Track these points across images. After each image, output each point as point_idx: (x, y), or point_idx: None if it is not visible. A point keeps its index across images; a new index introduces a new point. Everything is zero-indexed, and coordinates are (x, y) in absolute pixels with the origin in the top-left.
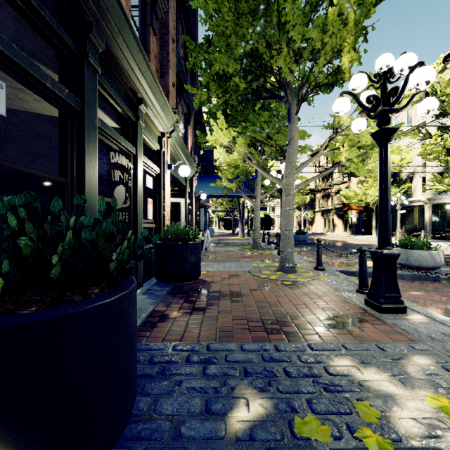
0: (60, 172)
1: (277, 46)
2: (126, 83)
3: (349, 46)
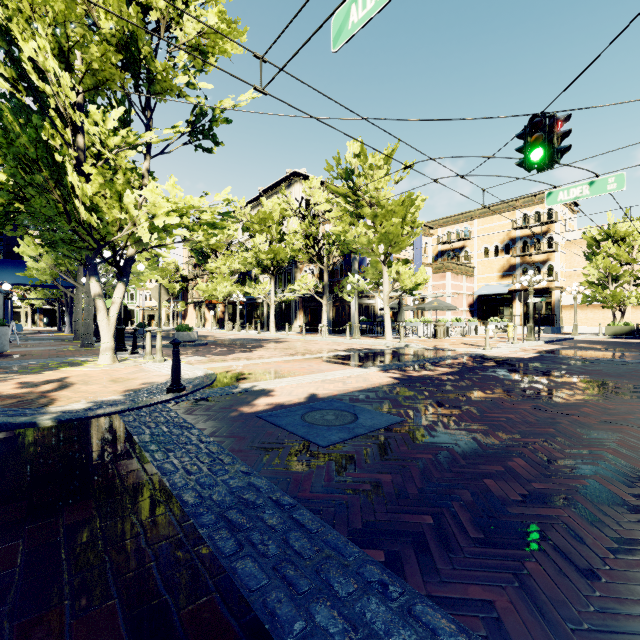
0: None
1: None
2: None
3: None
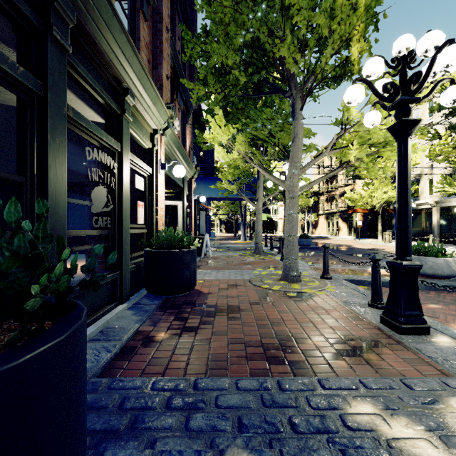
0: (18, 170)
1: (280, 33)
2: (108, 69)
3: (358, 34)
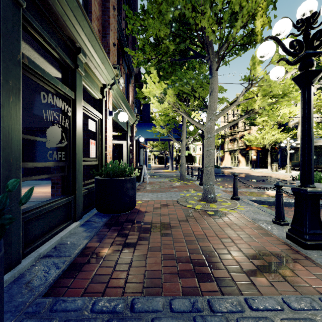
0: None
1: (202, 7)
2: (63, 30)
3: (262, 10)
